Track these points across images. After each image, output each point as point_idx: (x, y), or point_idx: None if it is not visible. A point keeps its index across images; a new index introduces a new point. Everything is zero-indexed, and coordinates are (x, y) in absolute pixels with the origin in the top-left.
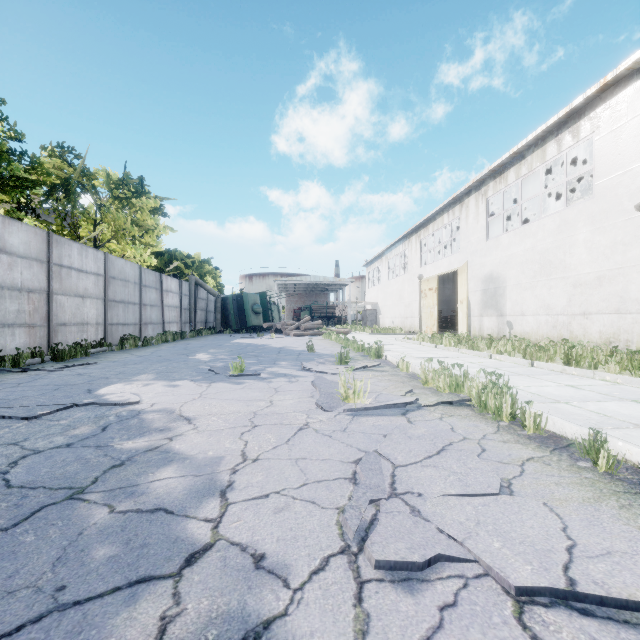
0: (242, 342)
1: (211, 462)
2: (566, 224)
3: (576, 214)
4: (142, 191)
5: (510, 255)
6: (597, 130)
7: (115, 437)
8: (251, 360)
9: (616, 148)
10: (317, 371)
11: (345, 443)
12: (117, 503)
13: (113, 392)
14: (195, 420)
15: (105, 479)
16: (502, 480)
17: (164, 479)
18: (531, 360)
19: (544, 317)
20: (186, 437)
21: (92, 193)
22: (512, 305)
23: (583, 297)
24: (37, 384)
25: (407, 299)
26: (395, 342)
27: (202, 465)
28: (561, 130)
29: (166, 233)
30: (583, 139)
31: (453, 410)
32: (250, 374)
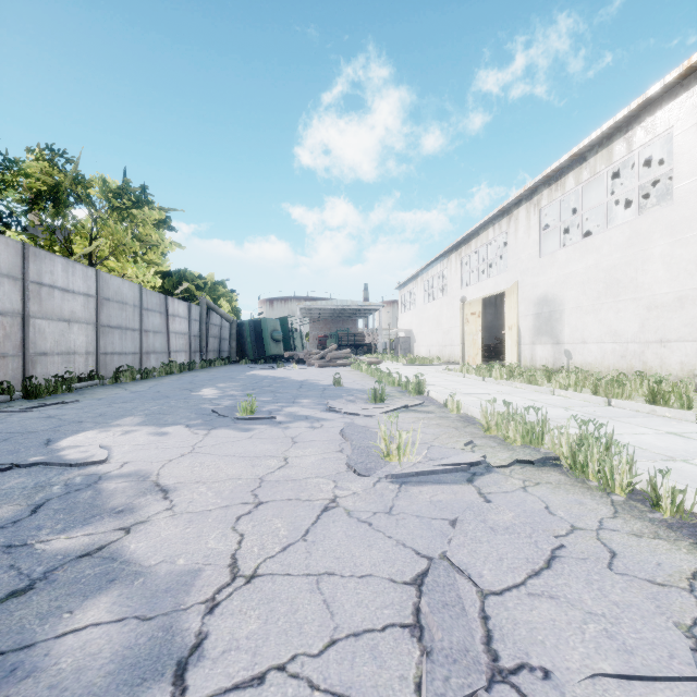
0: (259, 374)
1: (177, 583)
2: (638, 236)
3: (651, 224)
4: (144, 201)
5: (568, 273)
6: (678, 123)
7: (44, 526)
8: (266, 397)
9: None
10: (346, 412)
11: (394, 538)
12: None
13: (78, 444)
14: (174, 492)
15: None
16: (678, 630)
17: (85, 629)
18: (606, 397)
19: (610, 345)
20: (152, 526)
21: (86, 203)
22: (571, 331)
23: (660, 321)
24: None
25: (446, 325)
26: (435, 374)
27: (161, 591)
28: (632, 126)
29: (173, 249)
30: (659, 135)
31: (537, 473)
32: (262, 417)
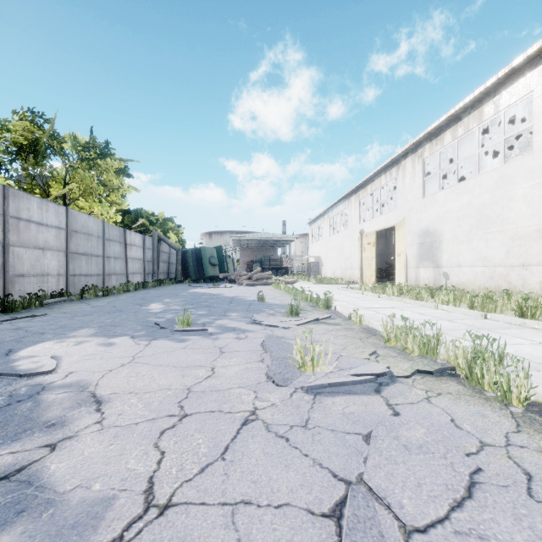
0: (198, 291)
1: (87, 516)
2: (504, 180)
3: (515, 170)
4: (107, 153)
5: (446, 211)
6: (537, 88)
7: None
8: (202, 311)
9: None
10: (267, 325)
11: (310, 457)
12: None
13: (34, 354)
14: (107, 404)
15: None
16: None
17: None
18: (482, 311)
19: (481, 268)
20: (77, 442)
21: (60, 154)
22: (448, 257)
23: (522, 249)
24: None
25: (347, 252)
26: (339, 291)
27: (67, 527)
28: (499, 91)
29: (130, 192)
30: (522, 98)
31: (437, 383)
32: (196, 329)
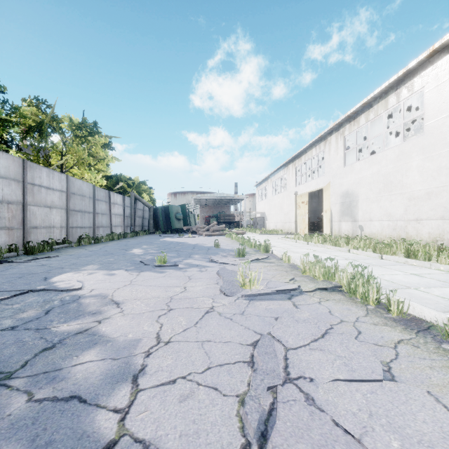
0: (167, 240)
1: (129, 345)
2: (403, 154)
3: (411, 147)
4: (95, 131)
5: (361, 177)
6: (427, 85)
7: (54, 320)
8: (172, 254)
9: (441, 98)
10: (221, 262)
11: (243, 326)
12: (37, 390)
13: (63, 280)
14: (123, 304)
15: (33, 363)
16: (382, 363)
17: (85, 363)
18: (380, 254)
19: (387, 222)
20: (112, 320)
21: (59, 133)
22: (363, 213)
23: (416, 207)
24: (7, 273)
25: (286, 209)
26: (278, 240)
27: (121, 348)
28: (399, 86)
29: (113, 162)
30: (416, 92)
31: (328, 295)
32: (170, 265)
